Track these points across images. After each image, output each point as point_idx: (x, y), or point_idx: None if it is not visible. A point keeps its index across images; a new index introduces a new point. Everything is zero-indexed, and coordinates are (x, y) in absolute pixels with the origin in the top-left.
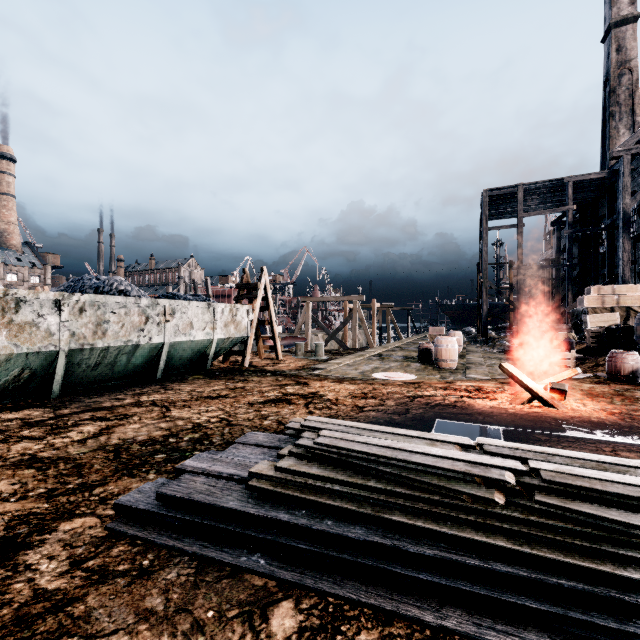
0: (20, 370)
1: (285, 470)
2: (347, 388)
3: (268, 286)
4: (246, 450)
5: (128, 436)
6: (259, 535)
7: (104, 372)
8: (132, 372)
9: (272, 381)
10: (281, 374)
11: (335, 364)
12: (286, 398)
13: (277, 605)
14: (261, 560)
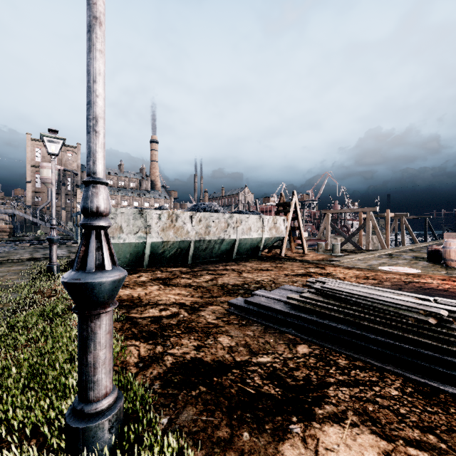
0: (177, 249)
1: (305, 297)
2: (354, 272)
3: (297, 203)
4: (284, 291)
5: (225, 282)
6: (292, 321)
7: (208, 253)
8: (220, 254)
9: (299, 265)
10: (306, 261)
11: (348, 258)
12: (308, 274)
13: (300, 344)
14: (293, 331)
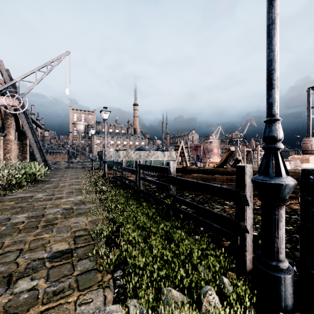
0: (129, 163)
1: None
2: None
3: (183, 146)
4: None
5: None
6: None
7: None
8: None
9: None
10: None
11: None
12: None
13: None
14: None
